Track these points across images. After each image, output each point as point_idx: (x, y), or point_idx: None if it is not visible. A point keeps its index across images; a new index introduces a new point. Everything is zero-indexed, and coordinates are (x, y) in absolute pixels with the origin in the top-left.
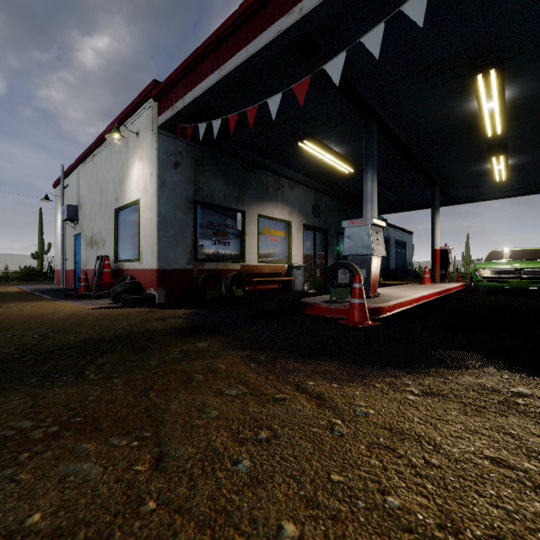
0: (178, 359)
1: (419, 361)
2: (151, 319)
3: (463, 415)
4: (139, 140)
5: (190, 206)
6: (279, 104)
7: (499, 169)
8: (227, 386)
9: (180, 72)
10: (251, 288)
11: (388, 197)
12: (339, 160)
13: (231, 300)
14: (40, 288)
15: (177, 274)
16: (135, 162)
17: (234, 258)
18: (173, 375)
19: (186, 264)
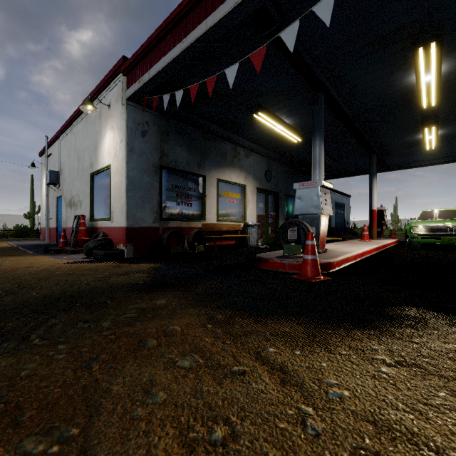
0: (133, 318)
1: (379, 320)
2: (117, 273)
3: (452, 396)
4: (110, 111)
5: (156, 170)
6: (236, 77)
7: (429, 139)
8: (180, 355)
9: (146, 48)
10: (210, 244)
11: (331, 164)
12: (289, 131)
13: (193, 255)
14: (26, 244)
15: (144, 232)
16: (107, 131)
17: (195, 217)
18: (124, 339)
19: (153, 222)
